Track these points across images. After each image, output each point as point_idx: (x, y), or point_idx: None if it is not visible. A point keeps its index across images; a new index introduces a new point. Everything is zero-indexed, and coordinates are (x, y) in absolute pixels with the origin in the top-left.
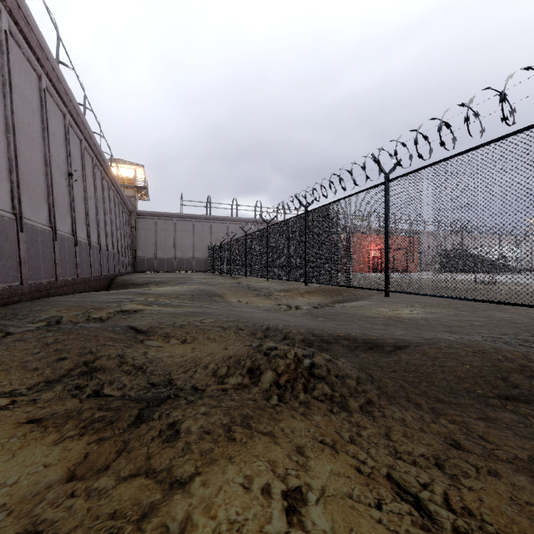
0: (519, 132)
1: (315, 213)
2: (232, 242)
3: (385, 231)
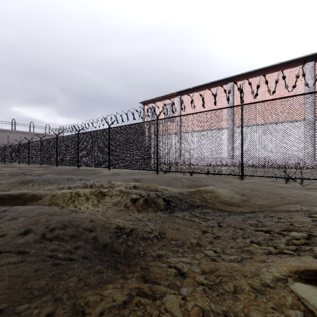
0: (51, 138)
1: (31, 143)
2: (5, 147)
3: (41, 151)
